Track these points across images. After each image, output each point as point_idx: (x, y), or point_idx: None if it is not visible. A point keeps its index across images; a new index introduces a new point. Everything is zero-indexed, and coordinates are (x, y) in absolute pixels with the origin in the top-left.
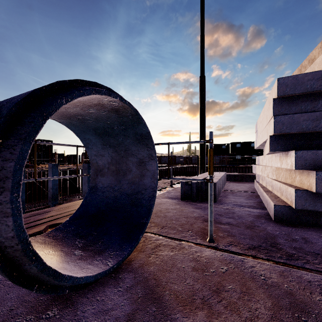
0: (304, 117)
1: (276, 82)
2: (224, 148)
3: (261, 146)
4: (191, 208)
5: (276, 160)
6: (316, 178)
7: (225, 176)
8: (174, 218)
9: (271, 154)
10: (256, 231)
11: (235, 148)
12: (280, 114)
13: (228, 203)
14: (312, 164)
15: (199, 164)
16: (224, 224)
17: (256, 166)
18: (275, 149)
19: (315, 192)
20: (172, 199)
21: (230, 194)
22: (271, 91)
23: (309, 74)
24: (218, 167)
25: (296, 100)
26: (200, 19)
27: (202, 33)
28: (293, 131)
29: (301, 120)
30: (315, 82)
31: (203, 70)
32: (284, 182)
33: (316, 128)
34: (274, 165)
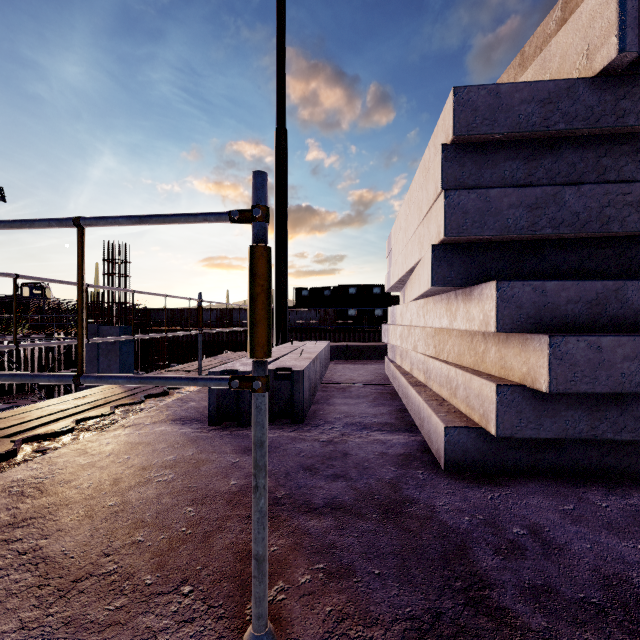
0: (510, 199)
1: (450, 99)
2: (327, 296)
3: (400, 285)
4: (231, 451)
5: (438, 311)
6: (551, 354)
7: (327, 350)
8: (153, 513)
9: (424, 299)
10: (411, 528)
11: (347, 295)
12: (460, 187)
13: (333, 421)
14: (534, 317)
15: (274, 325)
16: (318, 512)
17: (390, 327)
18: (445, 281)
19: (548, 392)
20: (184, 424)
21: (338, 395)
22: (432, 136)
23: (523, 87)
24: (317, 332)
25: (493, 153)
26: (278, 2)
27: (280, 34)
28: (488, 233)
29: (505, 205)
30: (537, 108)
31: (283, 117)
32: (457, 364)
33: (536, 227)
34: (432, 323)
